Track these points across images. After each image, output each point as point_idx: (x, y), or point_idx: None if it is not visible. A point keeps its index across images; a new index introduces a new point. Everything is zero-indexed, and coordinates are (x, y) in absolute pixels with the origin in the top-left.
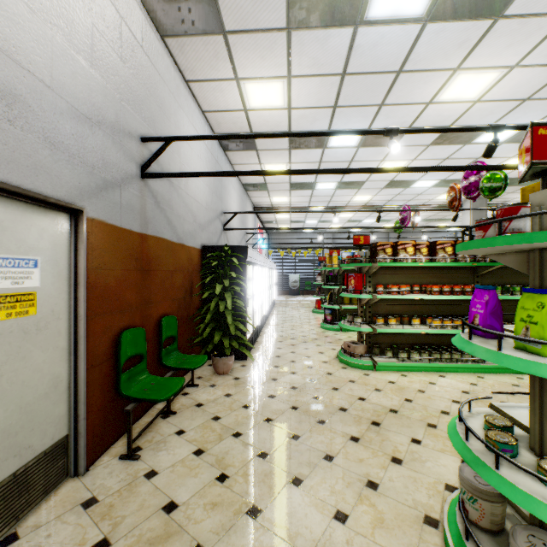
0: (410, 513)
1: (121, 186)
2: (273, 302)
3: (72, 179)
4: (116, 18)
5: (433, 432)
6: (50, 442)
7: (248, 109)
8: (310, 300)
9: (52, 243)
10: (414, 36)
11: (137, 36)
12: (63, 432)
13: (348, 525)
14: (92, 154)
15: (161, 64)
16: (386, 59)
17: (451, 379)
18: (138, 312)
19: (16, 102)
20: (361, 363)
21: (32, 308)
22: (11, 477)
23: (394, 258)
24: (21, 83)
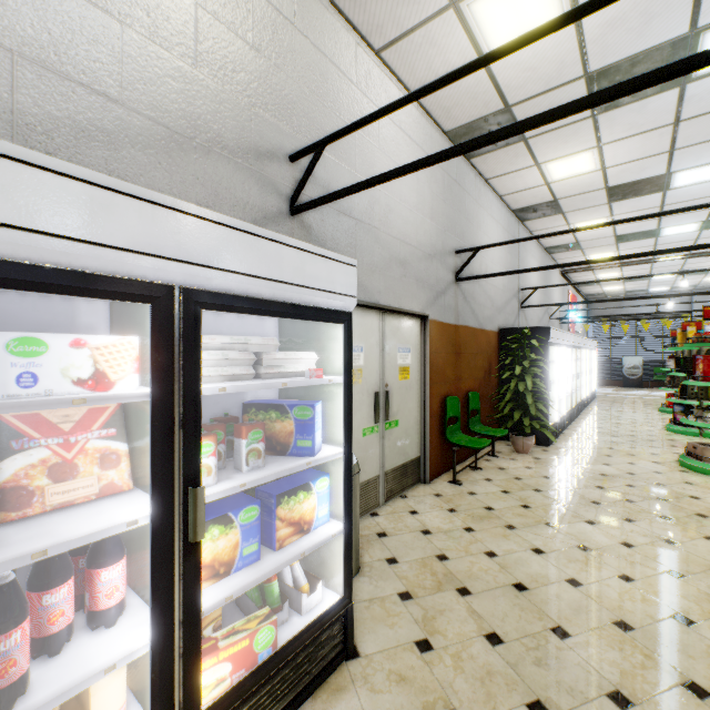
0: (703, 561)
1: (444, 293)
2: (592, 395)
3: (423, 297)
4: (442, 175)
5: None
6: (414, 456)
7: (550, 182)
8: (661, 396)
9: (414, 337)
10: None
11: (452, 175)
12: (418, 453)
13: (632, 549)
14: (431, 277)
15: (467, 182)
16: None
17: None
18: (453, 385)
19: (406, 264)
20: None
21: (408, 375)
22: (402, 465)
23: None
24: (407, 253)
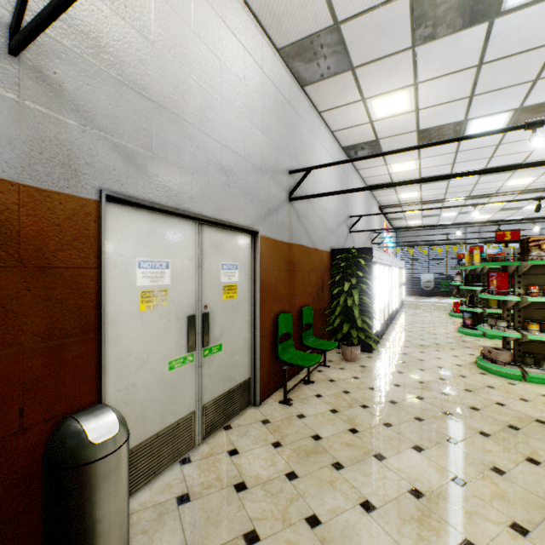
0: (538, 500)
1: (277, 210)
2: (401, 303)
3: (253, 212)
4: (275, 92)
5: None
6: (242, 379)
7: (373, 121)
8: (447, 302)
9: (243, 254)
10: None
11: (286, 97)
12: (248, 375)
13: (465, 488)
14: (262, 192)
15: (301, 109)
16: (537, 35)
17: None
18: (287, 302)
19: (231, 173)
20: (504, 371)
21: (235, 294)
22: (227, 392)
23: None
24: (233, 161)
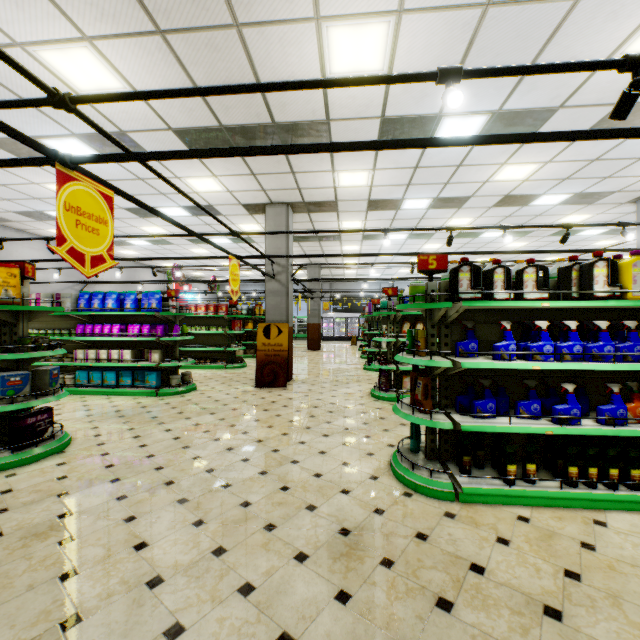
0: None
1: None
2: None
3: None
4: None
5: None
6: None
7: None
8: None
9: None
10: None
11: None
12: None
13: None
14: None
15: None
16: None
17: None
18: None
19: None
20: None
21: None
22: None
23: None
24: None
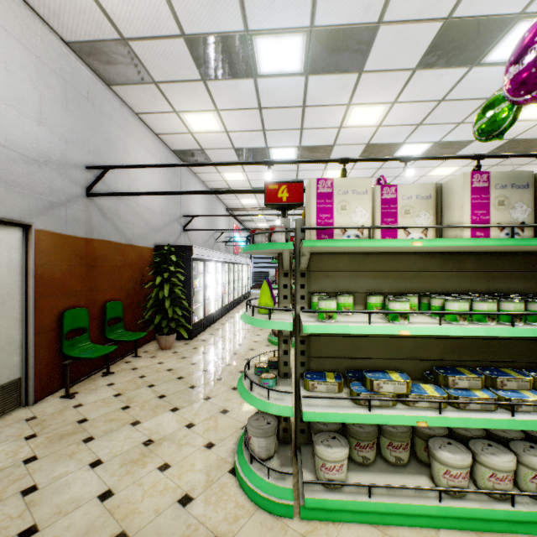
0: (237, 424)
1: (67, 205)
2: (247, 295)
3: (23, 204)
4: (62, 84)
5: None
6: (7, 380)
7: (193, 132)
8: None
9: (8, 247)
10: (302, 84)
11: (82, 91)
12: (17, 375)
13: (191, 429)
14: (40, 185)
15: (107, 106)
16: (289, 98)
17: None
18: (83, 297)
19: None
20: None
21: None
22: None
23: None
24: None
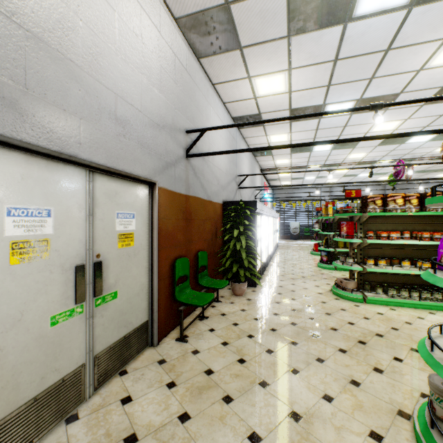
0: (386, 406)
1: (175, 165)
2: (277, 245)
3: (150, 164)
4: (172, 56)
5: (415, 355)
6: (140, 322)
7: (257, 97)
8: (309, 244)
9: (141, 203)
10: (400, 20)
11: (183, 64)
12: (146, 318)
13: (333, 404)
14: (160, 147)
15: (197, 77)
16: (374, 42)
17: (441, 316)
18: (184, 247)
19: (126, 124)
20: (352, 296)
21: (132, 242)
22: (123, 338)
23: (383, 208)
24: (128, 113)
